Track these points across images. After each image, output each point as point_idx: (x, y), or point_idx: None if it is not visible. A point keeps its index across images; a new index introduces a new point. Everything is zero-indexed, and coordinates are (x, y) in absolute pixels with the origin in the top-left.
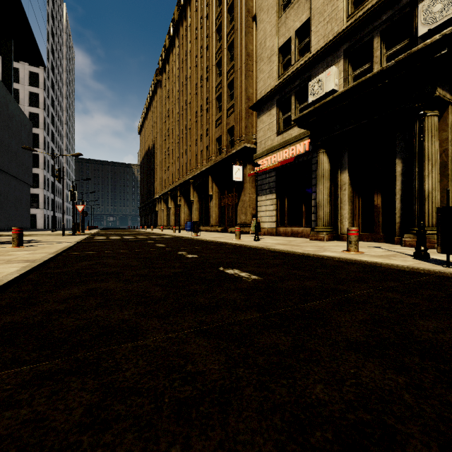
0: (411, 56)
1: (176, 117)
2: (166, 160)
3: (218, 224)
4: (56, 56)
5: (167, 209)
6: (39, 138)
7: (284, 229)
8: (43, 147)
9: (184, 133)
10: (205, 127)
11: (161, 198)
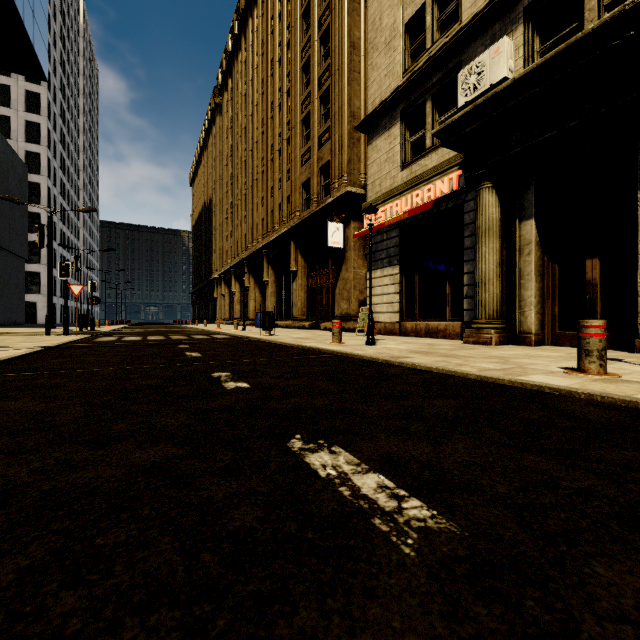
0: None
1: (242, 156)
2: (228, 222)
3: (305, 316)
4: (67, 70)
5: (230, 294)
6: (41, 189)
7: (413, 324)
8: (46, 202)
9: (254, 179)
10: (286, 167)
11: (221, 279)
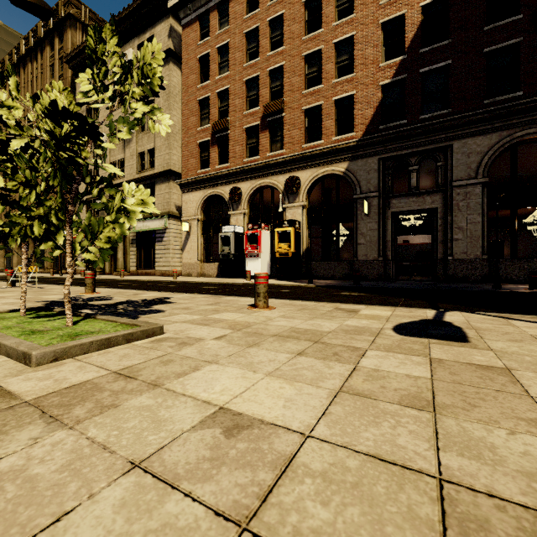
0: None
1: None
2: None
3: (53, 267)
4: None
5: None
6: None
7: None
8: None
9: None
10: None
11: None
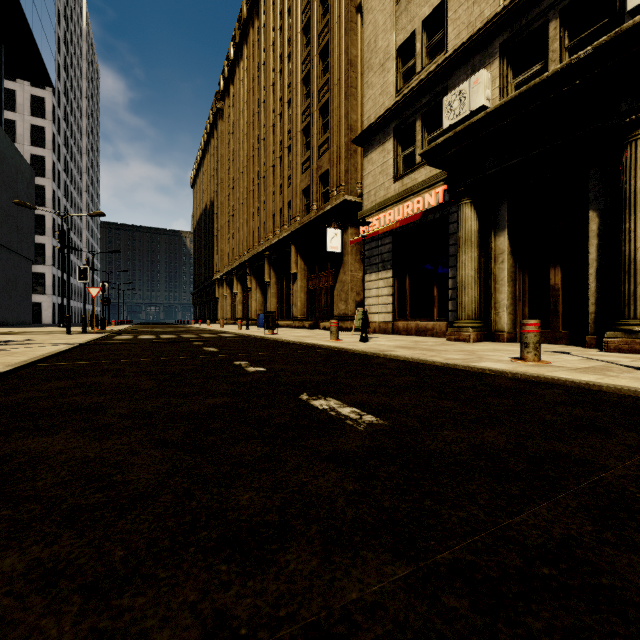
0: (621, 36)
1: (244, 161)
2: (230, 224)
3: (305, 316)
4: (71, 73)
5: (232, 295)
6: (46, 191)
7: (405, 323)
8: (51, 205)
9: (256, 184)
10: (287, 174)
11: (223, 280)
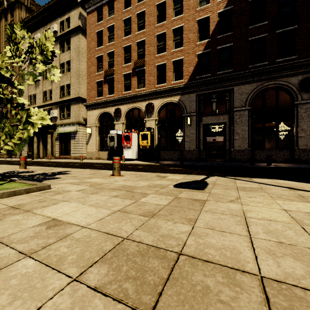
0: None
1: None
2: None
3: (6, 154)
4: None
5: None
6: None
7: None
8: None
9: None
10: None
11: None
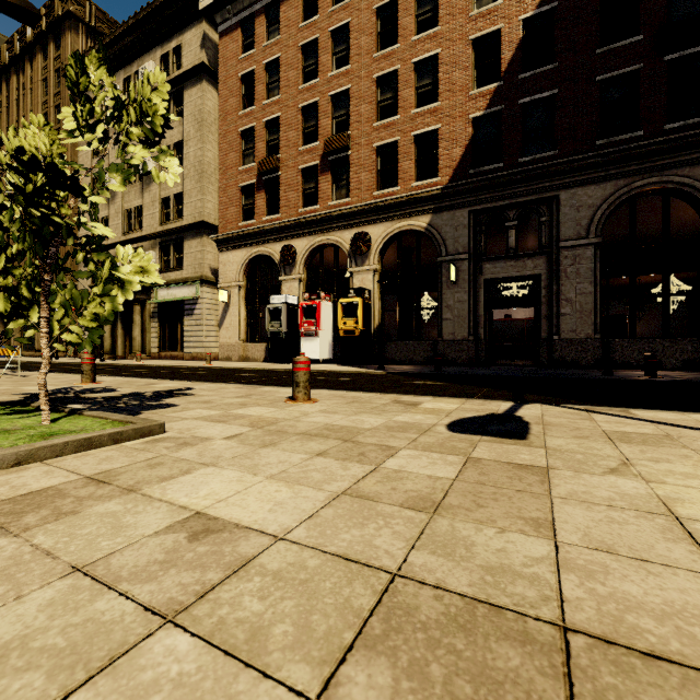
0: None
1: None
2: None
3: None
4: None
5: None
6: None
7: None
8: None
9: None
10: None
11: None
